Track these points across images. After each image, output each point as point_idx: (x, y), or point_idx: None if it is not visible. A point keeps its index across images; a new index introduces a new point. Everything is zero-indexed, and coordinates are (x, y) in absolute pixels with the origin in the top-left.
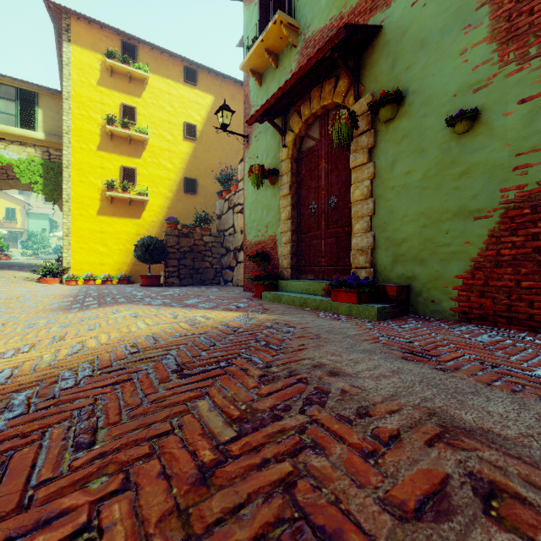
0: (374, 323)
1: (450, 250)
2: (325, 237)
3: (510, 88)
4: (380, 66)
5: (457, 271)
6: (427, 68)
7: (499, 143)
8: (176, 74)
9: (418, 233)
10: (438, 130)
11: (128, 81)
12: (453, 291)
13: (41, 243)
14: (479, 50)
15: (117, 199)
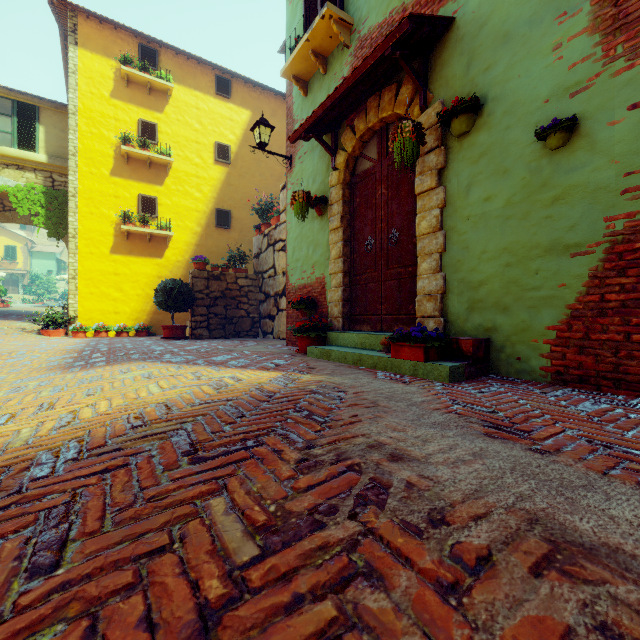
0: (445, 386)
1: (541, 295)
2: (385, 279)
3: (618, 90)
4: (453, 67)
5: (550, 321)
6: (511, 69)
7: (603, 160)
8: (205, 85)
9: (499, 274)
10: (525, 145)
11: (148, 93)
12: (544, 346)
13: (47, 287)
14: (578, 43)
15: (135, 234)
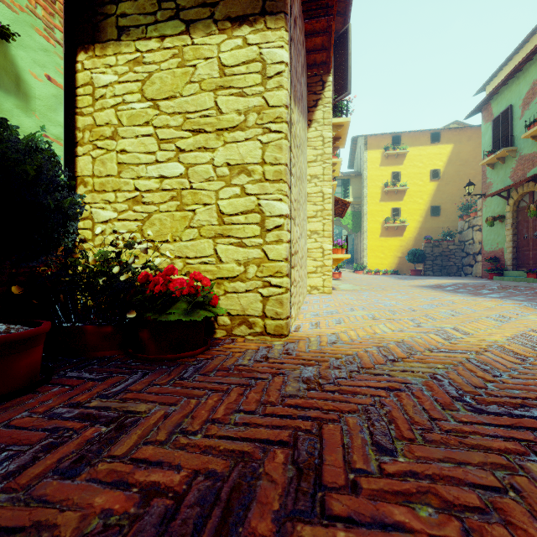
0: None
1: None
2: (532, 250)
3: None
4: None
5: None
6: None
7: None
8: (424, 141)
9: None
10: None
11: (396, 158)
12: None
13: None
14: None
15: (389, 227)
